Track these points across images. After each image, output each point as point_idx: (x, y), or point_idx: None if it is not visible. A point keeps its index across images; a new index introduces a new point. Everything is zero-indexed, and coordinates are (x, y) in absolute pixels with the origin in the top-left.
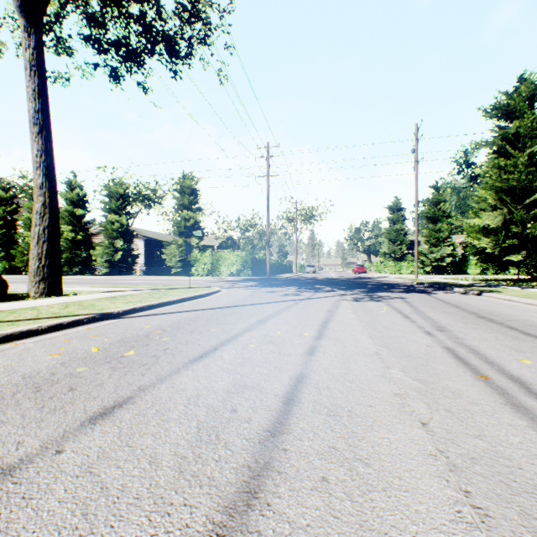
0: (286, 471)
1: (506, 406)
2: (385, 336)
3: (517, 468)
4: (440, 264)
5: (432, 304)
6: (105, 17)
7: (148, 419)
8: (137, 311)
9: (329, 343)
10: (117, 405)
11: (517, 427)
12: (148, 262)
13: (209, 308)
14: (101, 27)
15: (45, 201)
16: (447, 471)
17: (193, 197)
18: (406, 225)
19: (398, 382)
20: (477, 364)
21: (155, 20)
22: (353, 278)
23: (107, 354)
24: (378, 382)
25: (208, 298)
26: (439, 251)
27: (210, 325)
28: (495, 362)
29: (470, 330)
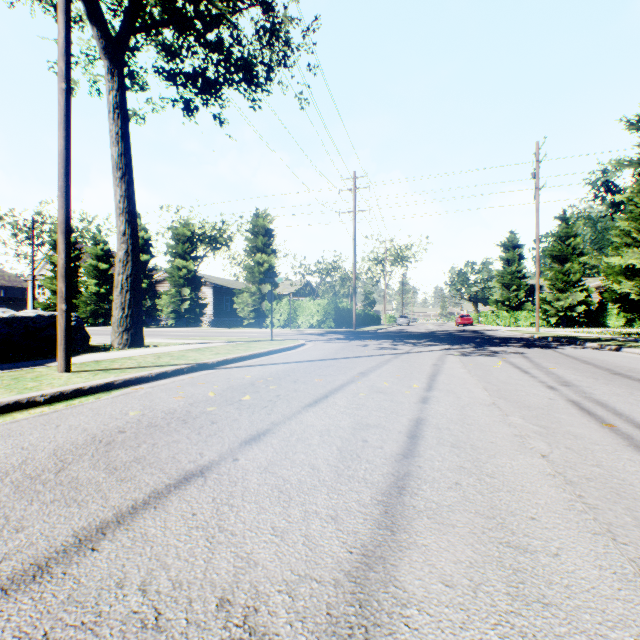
0: (424, 478)
1: (628, 447)
2: (502, 390)
3: (628, 485)
4: (569, 314)
5: (557, 359)
6: (182, 48)
7: (294, 444)
8: (228, 363)
9: (441, 394)
10: (261, 434)
11: (635, 461)
12: (216, 312)
13: (301, 361)
14: (179, 59)
15: (128, 249)
16: (564, 484)
17: (267, 238)
18: (524, 266)
19: (517, 426)
20: (604, 415)
21: (232, 45)
22: (457, 331)
23: (225, 398)
24: (498, 426)
25: (295, 351)
26: (567, 298)
27: (310, 377)
28: (624, 414)
29: (600, 385)
